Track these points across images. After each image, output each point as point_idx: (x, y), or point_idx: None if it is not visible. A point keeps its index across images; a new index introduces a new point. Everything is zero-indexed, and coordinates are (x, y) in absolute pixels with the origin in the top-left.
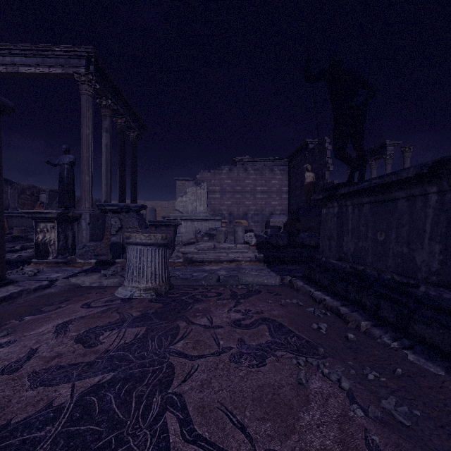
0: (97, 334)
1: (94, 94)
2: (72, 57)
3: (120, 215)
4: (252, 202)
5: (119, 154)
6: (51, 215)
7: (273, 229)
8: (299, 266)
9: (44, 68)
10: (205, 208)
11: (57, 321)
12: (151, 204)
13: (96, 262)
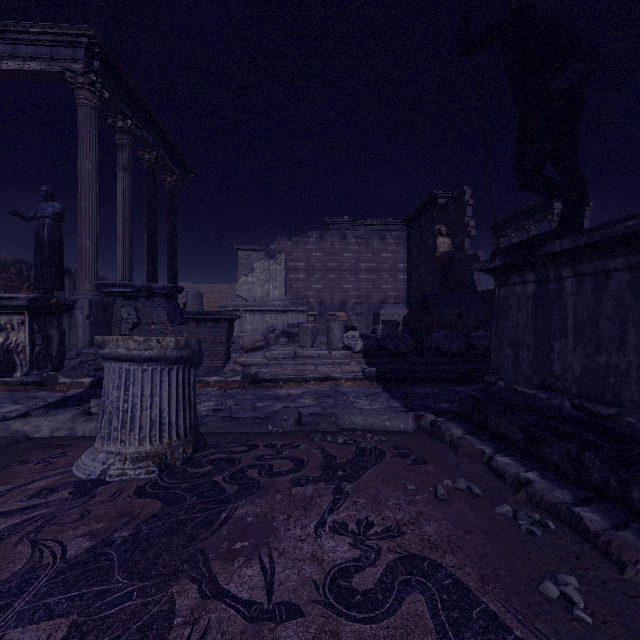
0: None
1: (99, 107)
2: (63, 44)
3: (136, 303)
4: (353, 285)
5: (147, 208)
6: (18, 303)
7: (387, 325)
8: (437, 388)
9: (16, 62)
10: (282, 293)
11: None
12: (205, 288)
13: (92, 382)
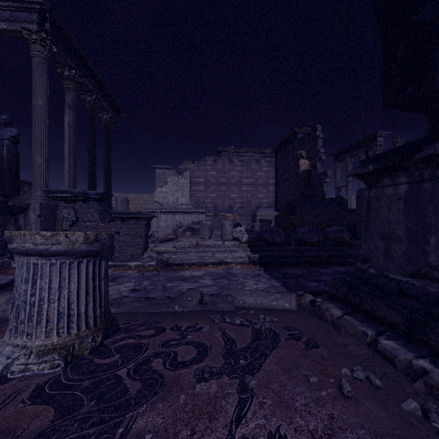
0: None
1: (49, 58)
2: (21, 9)
3: (75, 205)
4: (238, 195)
5: (88, 137)
6: None
7: (263, 223)
8: (305, 270)
9: None
10: (187, 199)
11: None
12: (133, 196)
13: None
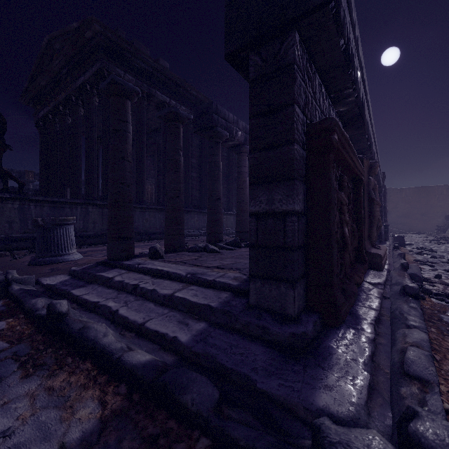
0: None
1: None
2: None
3: None
4: None
5: None
6: None
7: None
8: None
9: None
10: None
11: None
12: None
13: None
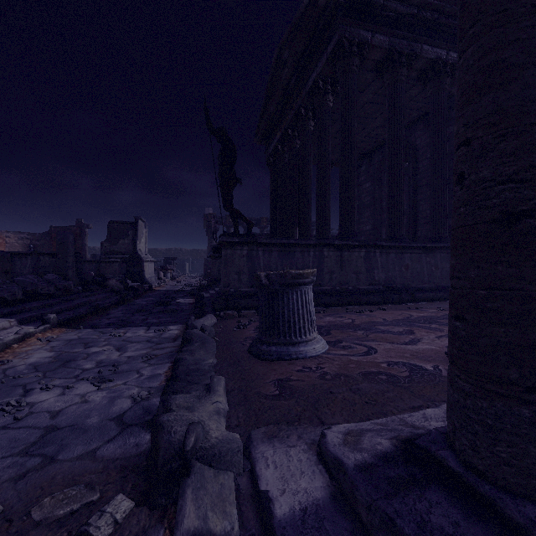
0: (400, 332)
1: None
2: None
3: None
4: None
5: None
6: None
7: None
8: (107, 318)
9: None
10: None
11: (411, 347)
12: None
13: None
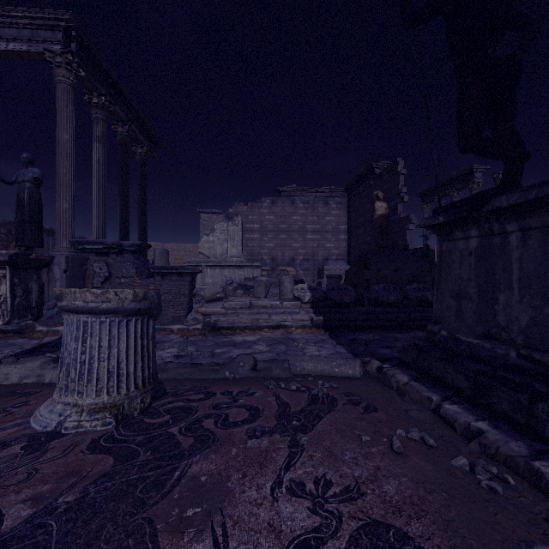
0: None
1: (76, 84)
2: (43, 27)
3: (107, 259)
4: (301, 244)
5: (120, 176)
6: None
7: (331, 279)
8: (378, 335)
9: (0, 43)
10: (239, 250)
11: None
12: (172, 246)
13: None
